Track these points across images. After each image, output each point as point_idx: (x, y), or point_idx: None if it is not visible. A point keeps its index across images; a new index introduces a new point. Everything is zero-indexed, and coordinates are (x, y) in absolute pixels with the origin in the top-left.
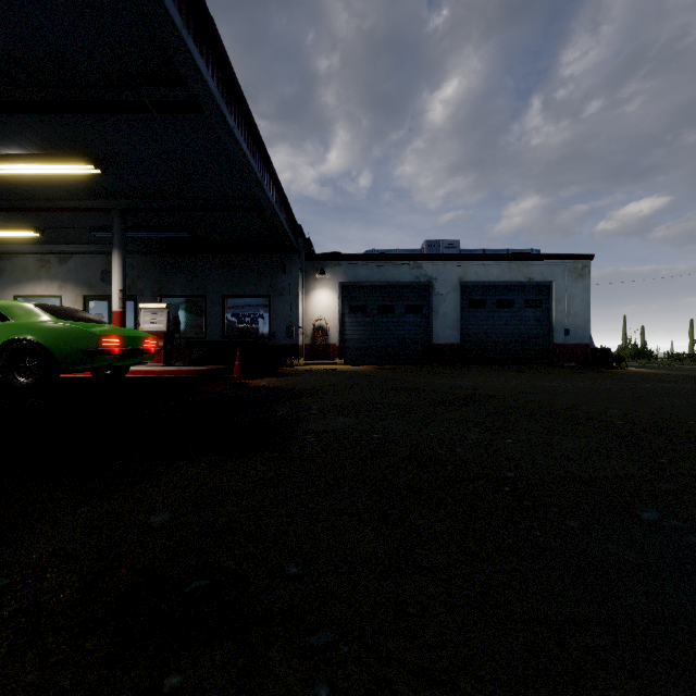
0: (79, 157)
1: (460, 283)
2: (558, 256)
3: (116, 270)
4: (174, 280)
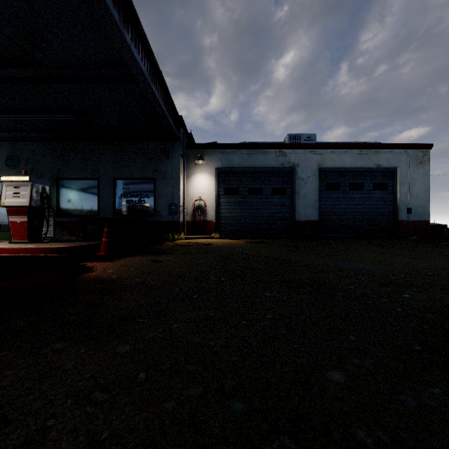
0: None
1: (318, 169)
2: (402, 145)
3: None
4: (70, 164)
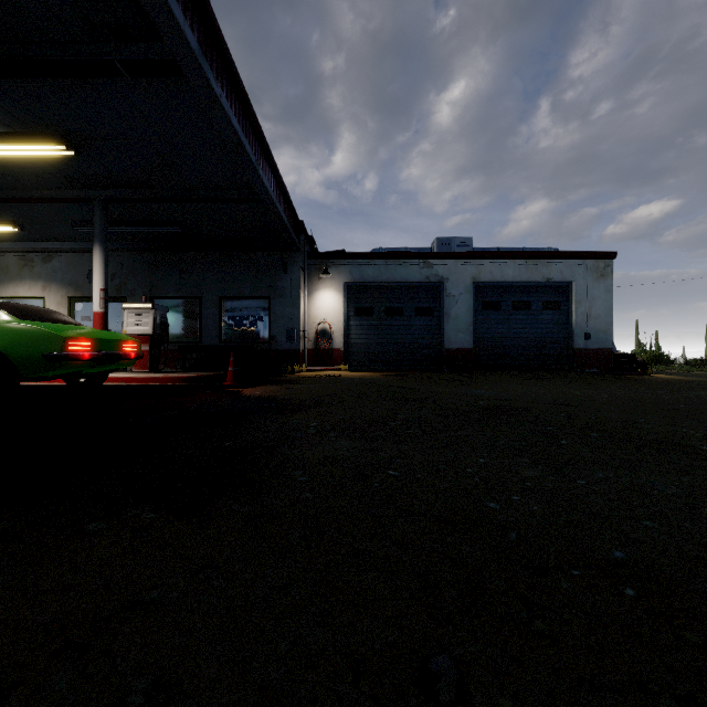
0: (49, 136)
1: (473, 283)
2: (578, 254)
3: (98, 266)
4: (166, 279)
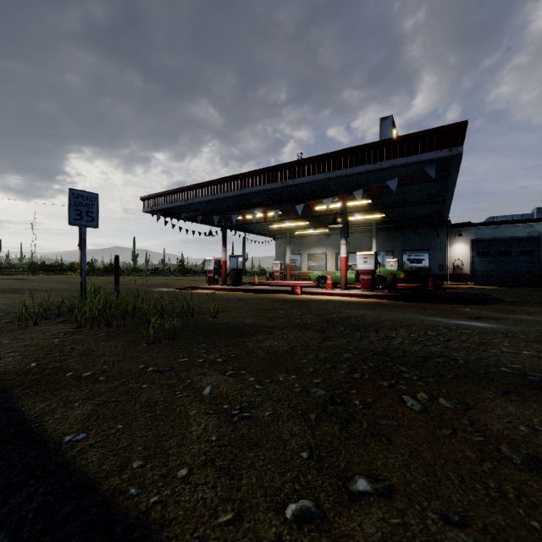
0: (379, 212)
1: None
2: None
3: (374, 246)
4: (377, 243)
